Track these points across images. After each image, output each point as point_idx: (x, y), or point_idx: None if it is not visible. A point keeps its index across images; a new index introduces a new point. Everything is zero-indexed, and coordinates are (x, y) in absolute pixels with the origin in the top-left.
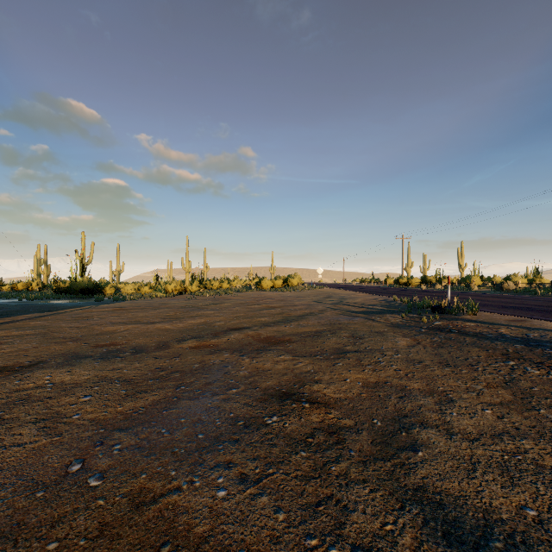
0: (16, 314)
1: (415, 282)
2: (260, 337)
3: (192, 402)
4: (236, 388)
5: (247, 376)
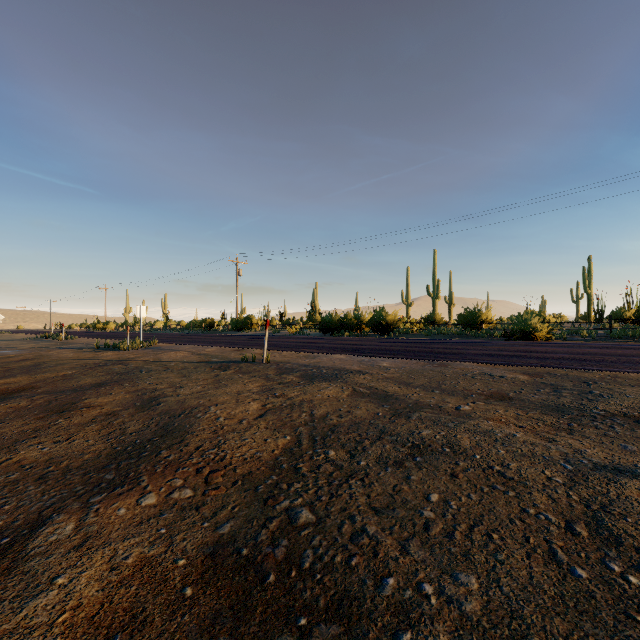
0: None
1: (111, 326)
2: None
3: None
4: None
5: None
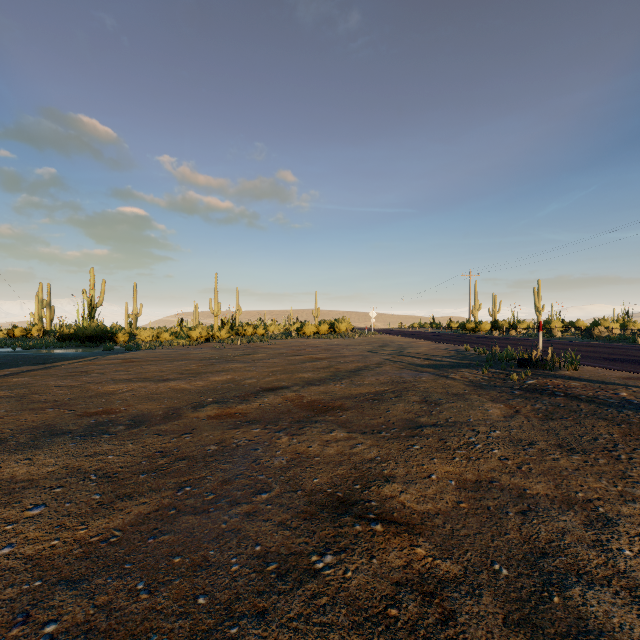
0: (0, 367)
1: (485, 327)
2: (303, 402)
3: (198, 519)
4: (268, 491)
5: (285, 467)
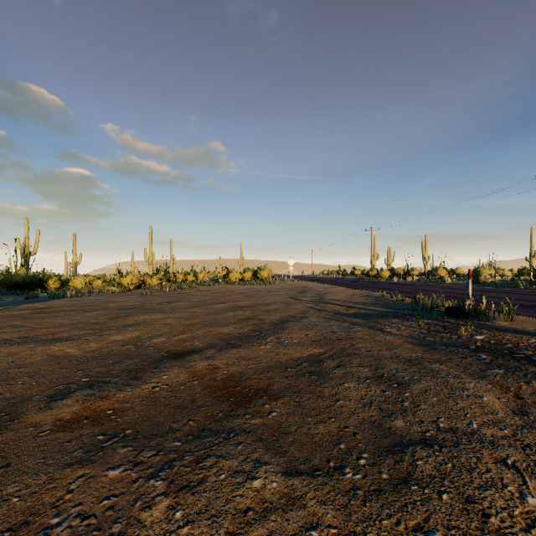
0: None
1: (385, 274)
2: (216, 379)
3: None
4: None
5: None
